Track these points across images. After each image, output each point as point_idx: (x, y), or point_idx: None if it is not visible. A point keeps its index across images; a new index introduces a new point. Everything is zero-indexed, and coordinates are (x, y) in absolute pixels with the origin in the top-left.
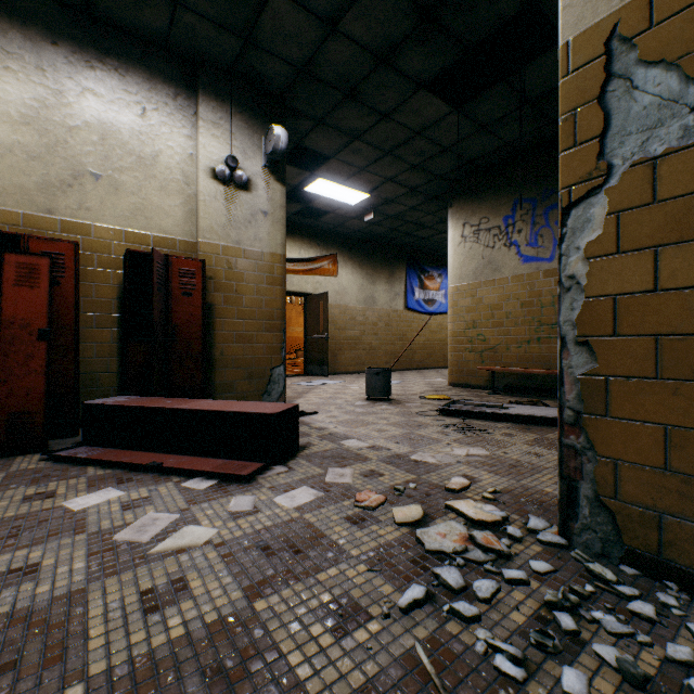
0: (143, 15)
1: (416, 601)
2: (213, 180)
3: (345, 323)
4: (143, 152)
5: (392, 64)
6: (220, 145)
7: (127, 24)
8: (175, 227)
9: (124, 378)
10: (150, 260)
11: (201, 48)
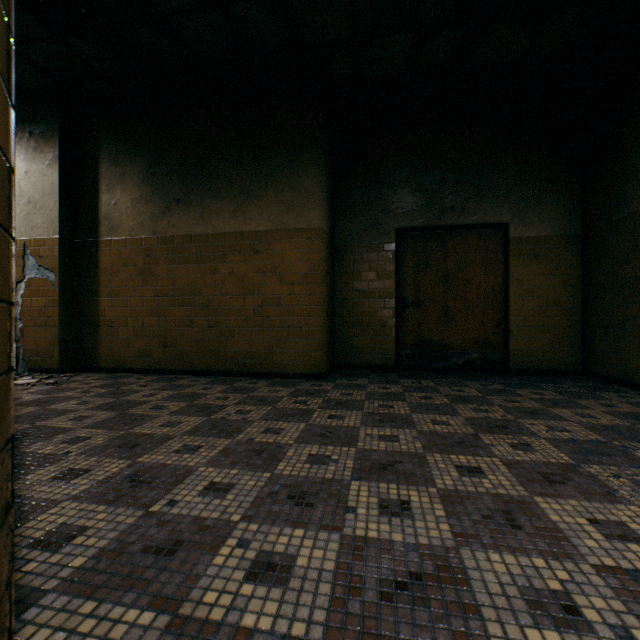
0: None
1: None
2: None
3: None
4: None
5: None
6: None
7: None
8: None
9: None
10: None
11: None
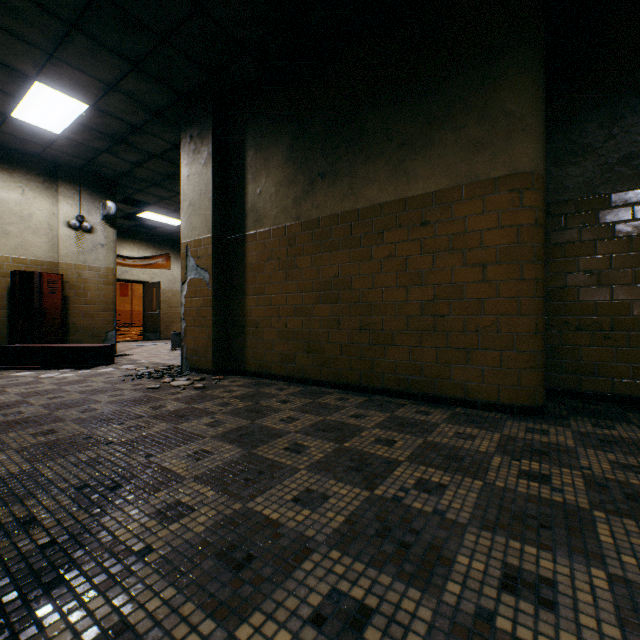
0: (26, 147)
1: (128, 375)
2: (68, 228)
3: (177, 303)
4: (24, 214)
5: (176, 179)
6: (73, 209)
7: (15, 148)
8: (44, 254)
9: (12, 337)
10: (28, 273)
11: (61, 160)
